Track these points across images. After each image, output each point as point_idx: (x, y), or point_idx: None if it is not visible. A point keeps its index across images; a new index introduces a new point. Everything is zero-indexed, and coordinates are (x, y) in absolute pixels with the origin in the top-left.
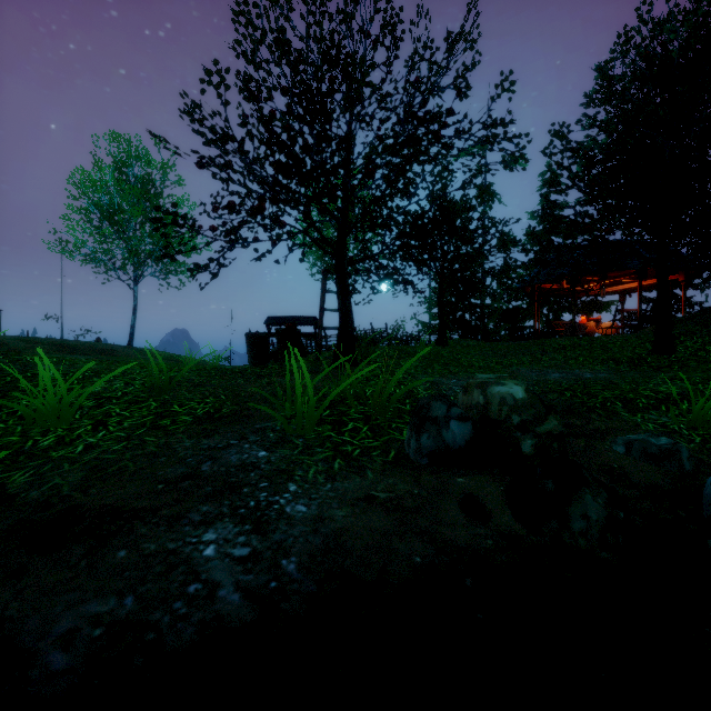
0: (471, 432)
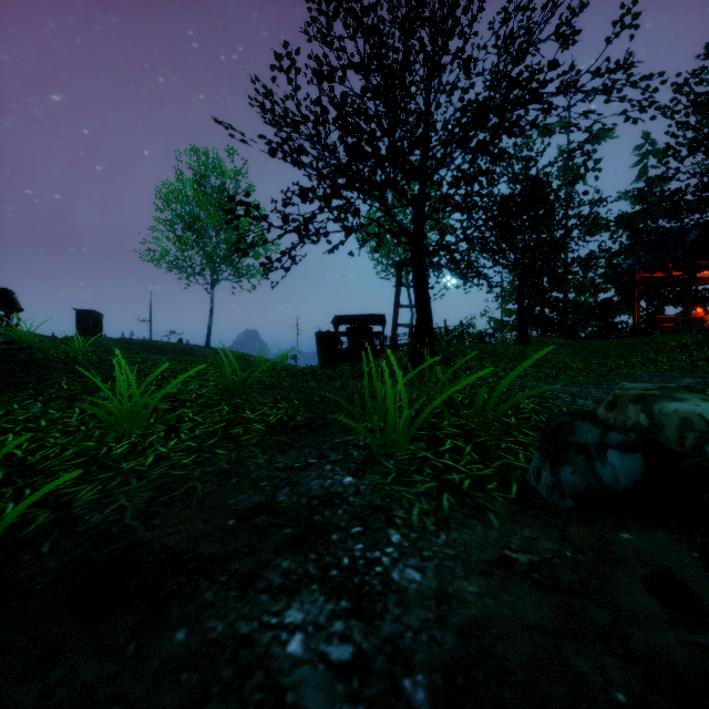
0: (642, 469)
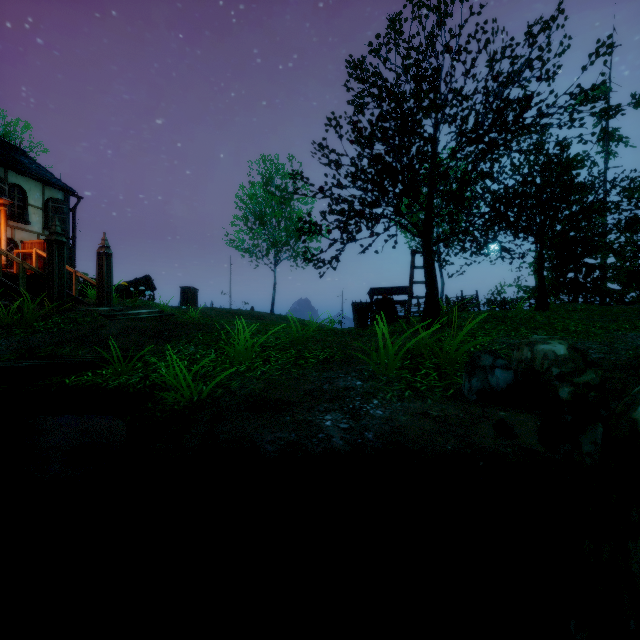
0: (512, 378)
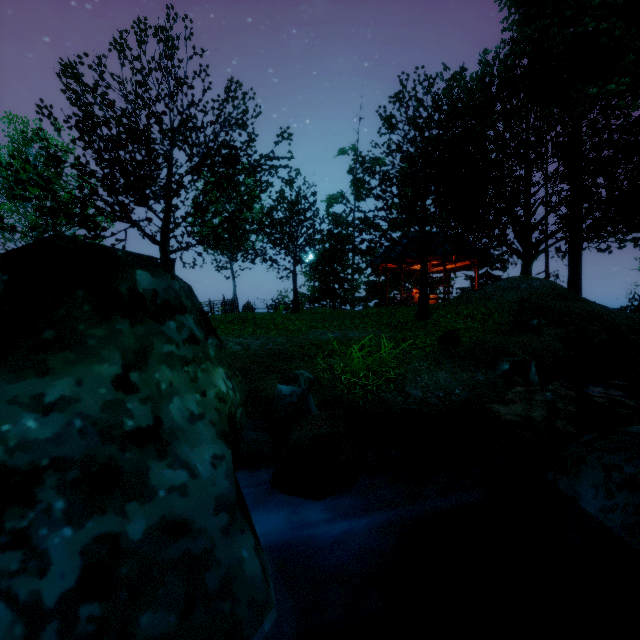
0: None
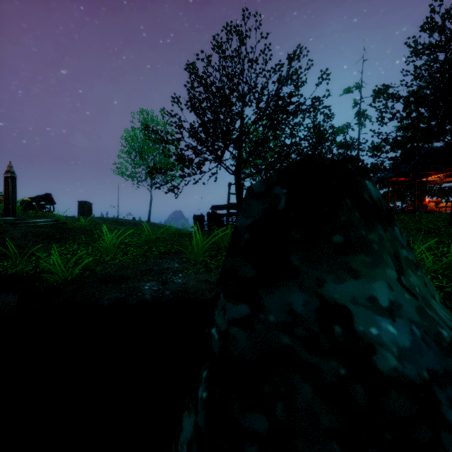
0: None
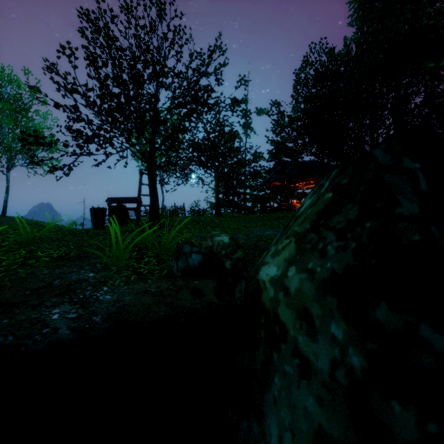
0: (202, 259)
